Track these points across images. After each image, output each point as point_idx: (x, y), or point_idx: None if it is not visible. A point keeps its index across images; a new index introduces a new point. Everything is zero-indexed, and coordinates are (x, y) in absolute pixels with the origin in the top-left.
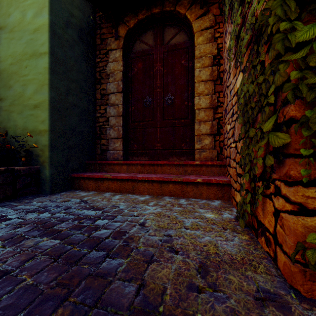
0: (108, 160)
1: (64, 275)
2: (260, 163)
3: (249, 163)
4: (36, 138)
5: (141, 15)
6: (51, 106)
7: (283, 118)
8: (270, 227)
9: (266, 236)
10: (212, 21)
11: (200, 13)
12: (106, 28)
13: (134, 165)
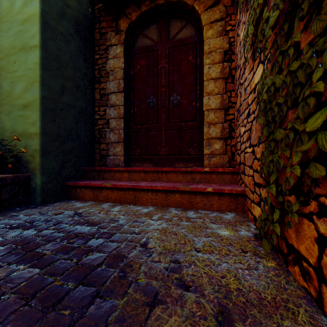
0: (108, 166)
1: None
2: (298, 173)
3: (276, 172)
4: (25, 141)
5: (145, 6)
6: (43, 106)
7: None
8: (309, 257)
9: (303, 266)
10: (223, 13)
11: (209, 4)
12: (106, 22)
13: (136, 172)
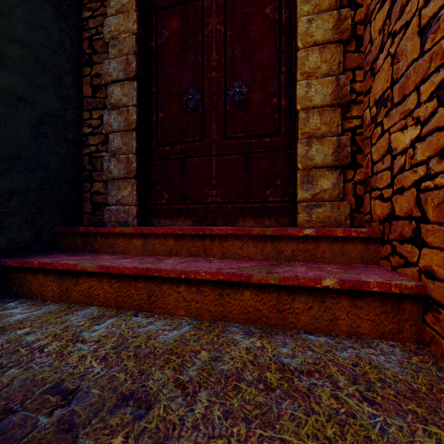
0: (107, 225)
1: None
2: None
3: None
4: None
5: None
6: None
7: None
8: None
9: None
10: None
11: None
12: None
13: (159, 238)
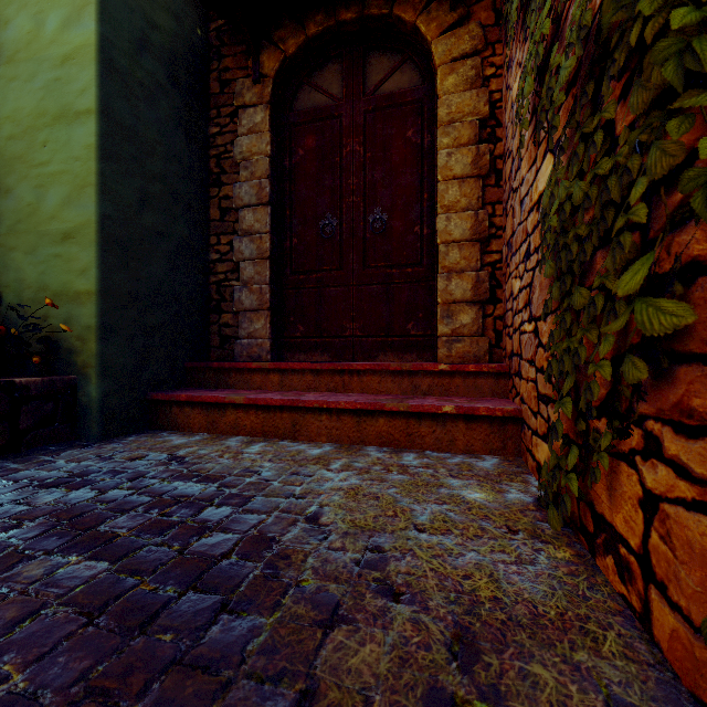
0: (238, 360)
1: (109, 665)
2: (607, 375)
3: (573, 373)
4: (67, 309)
5: (314, 25)
6: (103, 237)
7: (673, 262)
8: (630, 536)
9: (620, 555)
10: (478, 40)
11: (449, 21)
12: (234, 57)
13: (297, 373)
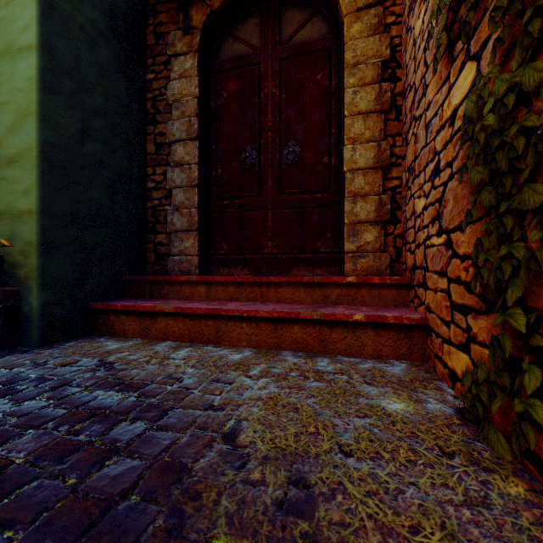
0: (171, 274)
1: None
2: None
3: (527, 281)
4: (11, 227)
5: None
6: (44, 161)
7: None
8: None
9: None
10: None
11: None
12: (167, 13)
13: (221, 285)
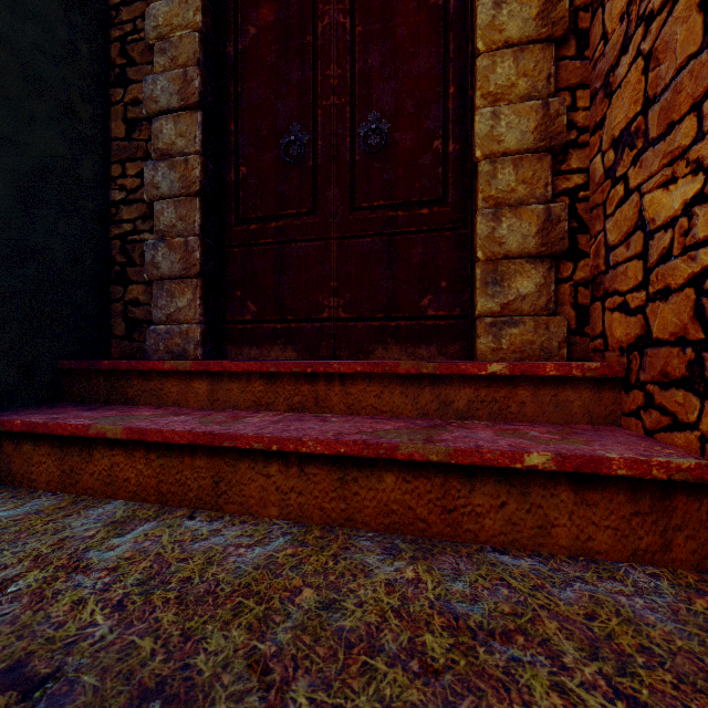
0: (151, 358)
1: None
2: None
3: None
4: None
5: None
6: None
7: None
8: None
9: None
10: None
11: None
12: None
13: (238, 379)
